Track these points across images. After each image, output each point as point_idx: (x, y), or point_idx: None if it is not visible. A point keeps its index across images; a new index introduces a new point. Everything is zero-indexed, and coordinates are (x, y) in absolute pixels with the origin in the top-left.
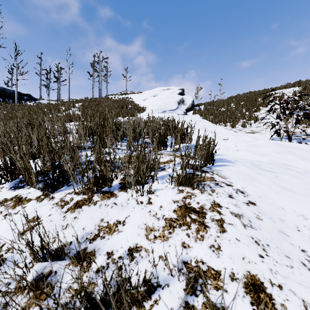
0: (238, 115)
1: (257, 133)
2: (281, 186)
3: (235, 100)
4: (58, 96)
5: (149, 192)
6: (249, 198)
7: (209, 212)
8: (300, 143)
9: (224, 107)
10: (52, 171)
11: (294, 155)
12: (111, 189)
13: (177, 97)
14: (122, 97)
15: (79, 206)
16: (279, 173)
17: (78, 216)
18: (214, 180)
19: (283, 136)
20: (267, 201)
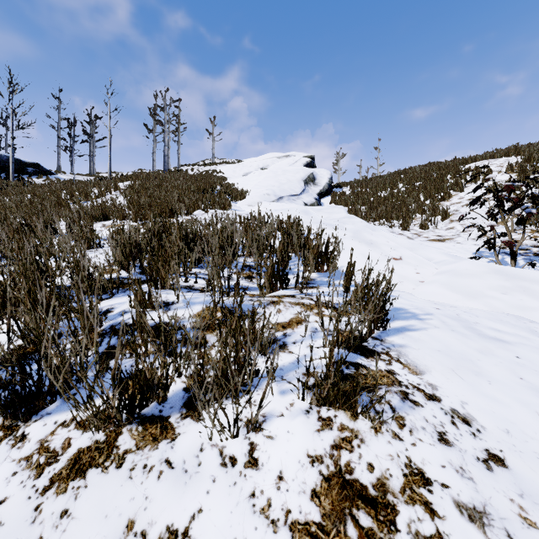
0: (412, 205)
1: (450, 241)
2: (537, 389)
3: (404, 177)
4: (91, 167)
5: (252, 427)
6: (485, 442)
7: (402, 507)
8: (531, 264)
9: (386, 190)
10: (21, 375)
11: (535, 297)
12: (164, 409)
13: (303, 171)
14: (206, 170)
15: (81, 470)
16: (520, 346)
17: (73, 507)
18: (397, 382)
19: (499, 250)
20: (527, 447)
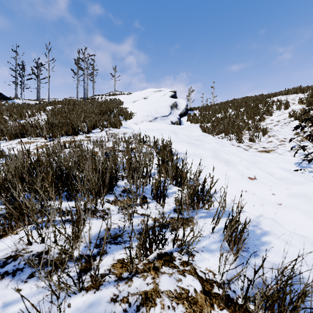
0: (241, 124)
1: (273, 152)
2: None
3: (232, 105)
4: (37, 95)
5: None
6: None
7: None
8: None
9: (221, 113)
10: None
11: None
12: None
13: (170, 100)
14: (110, 98)
15: None
16: None
17: None
18: None
19: None
20: None
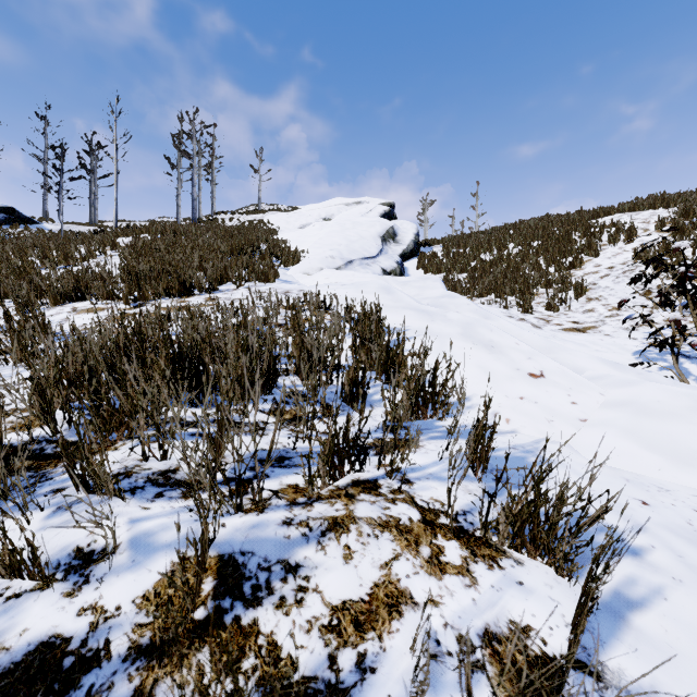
0: (531, 275)
1: (594, 332)
2: None
3: (515, 234)
4: (91, 213)
5: None
6: None
7: None
8: None
9: (492, 251)
10: None
11: None
12: None
13: (380, 224)
14: (249, 220)
15: None
16: None
17: None
18: None
19: (678, 353)
20: None
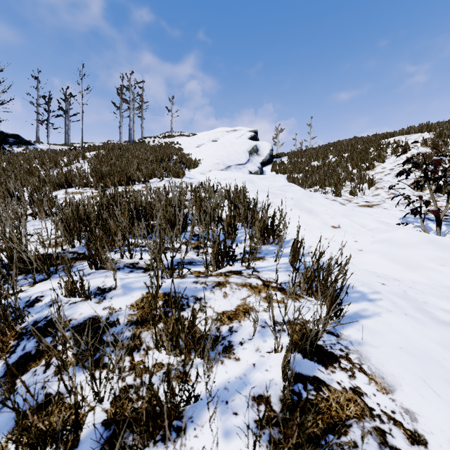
0: (341, 174)
1: (377, 207)
2: None
3: (334, 149)
4: (66, 138)
5: None
6: None
7: None
8: None
9: (318, 160)
10: None
11: None
12: None
13: (248, 143)
14: (165, 142)
15: None
16: None
17: None
18: (368, 410)
19: (424, 217)
20: None
